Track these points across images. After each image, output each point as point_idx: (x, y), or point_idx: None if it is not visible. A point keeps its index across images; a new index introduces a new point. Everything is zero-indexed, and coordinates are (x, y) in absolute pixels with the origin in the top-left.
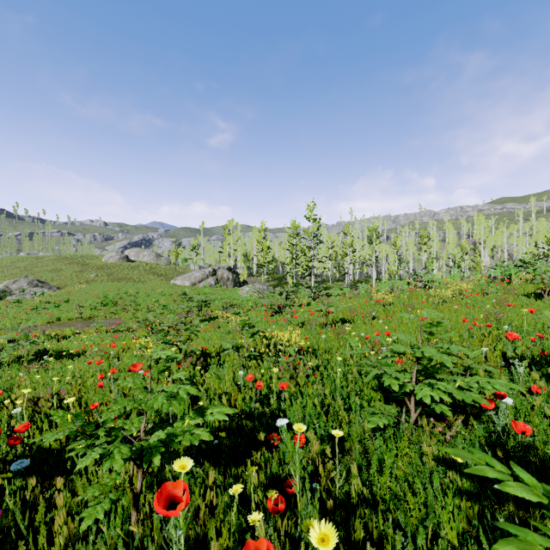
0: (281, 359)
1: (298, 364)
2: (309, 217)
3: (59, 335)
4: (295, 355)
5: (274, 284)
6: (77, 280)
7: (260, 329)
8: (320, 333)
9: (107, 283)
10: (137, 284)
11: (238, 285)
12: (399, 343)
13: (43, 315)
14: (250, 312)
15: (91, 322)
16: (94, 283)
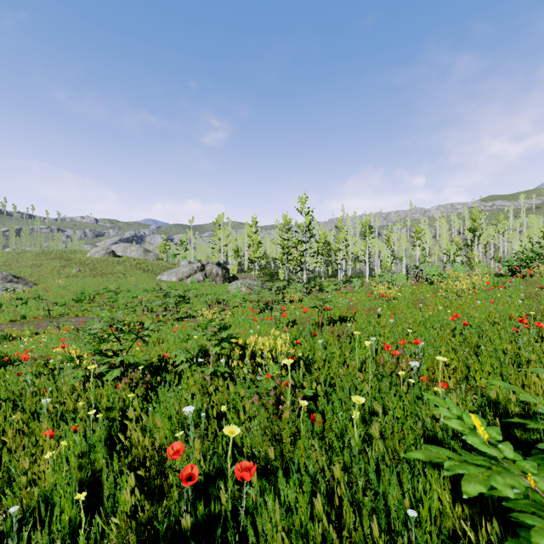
0: (261, 378)
1: (284, 394)
2: (301, 210)
3: (14, 336)
4: (280, 372)
5: (265, 280)
6: (57, 275)
7: (242, 330)
8: (315, 335)
9: (89, 278)
10: (120, 280)
11: (228, 281)
12: (426, 352)
13: (7, 313)
14: (236, 309)
15: (50, 321)
16: (75, 278)
